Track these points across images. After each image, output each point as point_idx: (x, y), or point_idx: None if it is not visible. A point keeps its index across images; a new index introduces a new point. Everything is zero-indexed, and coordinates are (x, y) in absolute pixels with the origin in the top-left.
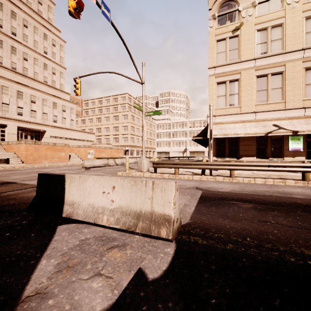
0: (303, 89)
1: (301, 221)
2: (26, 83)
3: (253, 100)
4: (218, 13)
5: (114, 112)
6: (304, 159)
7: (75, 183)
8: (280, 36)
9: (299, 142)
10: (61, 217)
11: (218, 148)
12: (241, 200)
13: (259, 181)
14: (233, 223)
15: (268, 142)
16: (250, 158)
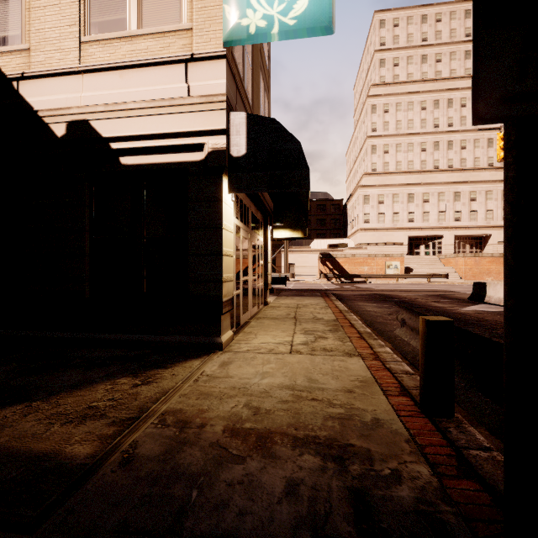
0: None
1: None
2: (464, 179)
3: None
4: None
5: None
6: None
7: (491, 287)
8: None
9: None
10: (483, 302)
11: None
12: None
13: None
14: None
15: None
16: None
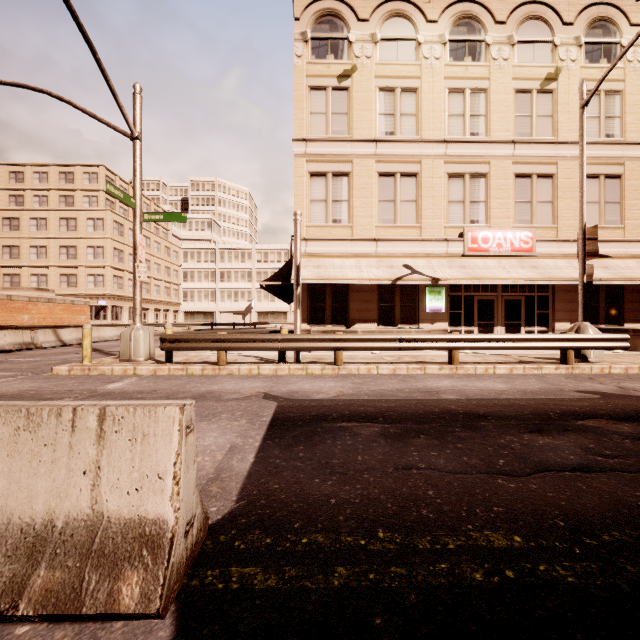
0: (446, 209)
1: (466, 453)
2: None
3: (374, 218)
4: (312, 32)
5: (64, 207)
6: (447, 327)
7: None
8: (413, 109)
9: (440, 297)
10: None
11: (313, 305)
12: (358, 417)
13: (385, 371)
14: (344, 488)
15: (396, 295)
16: (367, 325)
